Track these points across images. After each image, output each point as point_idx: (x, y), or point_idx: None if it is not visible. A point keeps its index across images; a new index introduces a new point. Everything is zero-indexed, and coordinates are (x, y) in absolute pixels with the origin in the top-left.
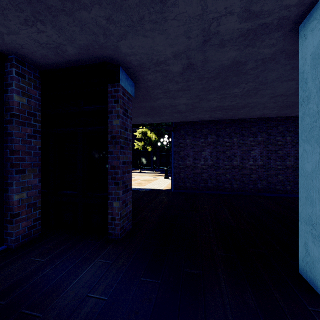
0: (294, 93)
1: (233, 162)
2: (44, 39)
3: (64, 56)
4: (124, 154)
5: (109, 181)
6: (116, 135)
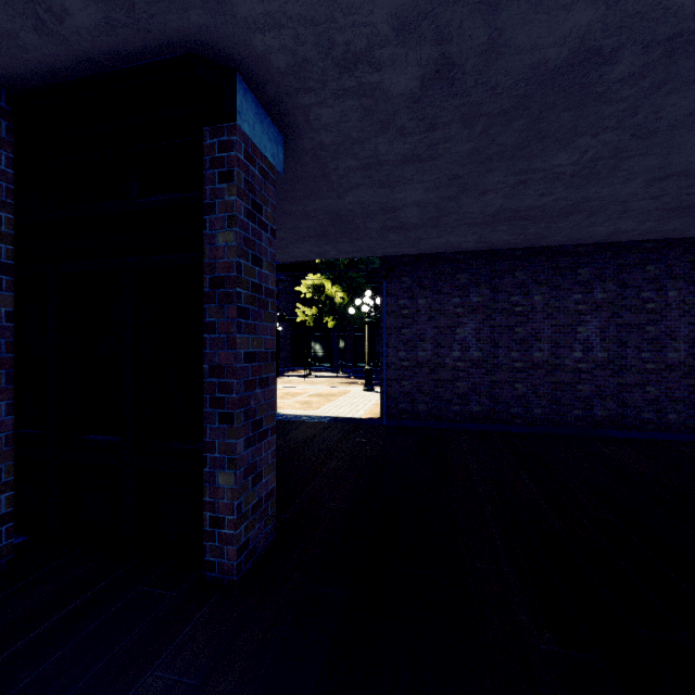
0: None
1: (533, 353)
2: None
3: (66, 35)
4: (252, 331)
5: (205, 410)
6: (226, 275)
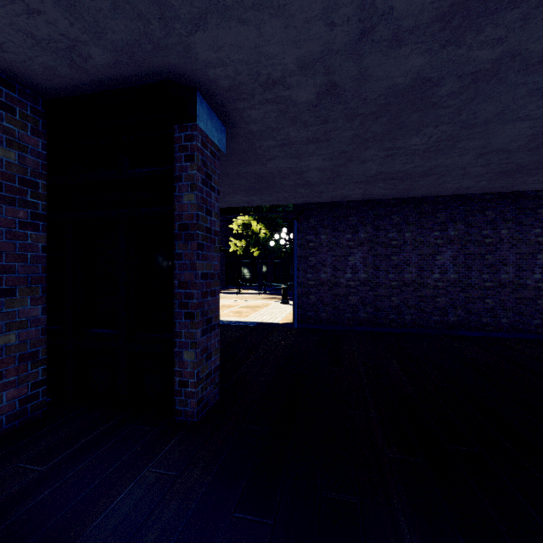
0: (523, 146)
1: (405, 275)
2: (43, 29)
3: (88, 68)
4: (205, 259)
5: (175, 311)
6: (189, 222)
